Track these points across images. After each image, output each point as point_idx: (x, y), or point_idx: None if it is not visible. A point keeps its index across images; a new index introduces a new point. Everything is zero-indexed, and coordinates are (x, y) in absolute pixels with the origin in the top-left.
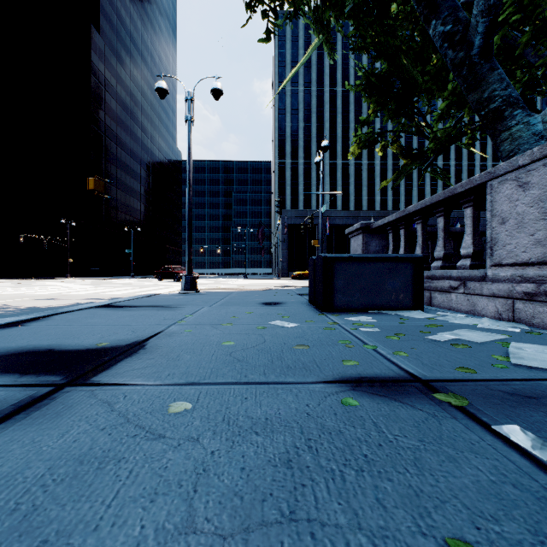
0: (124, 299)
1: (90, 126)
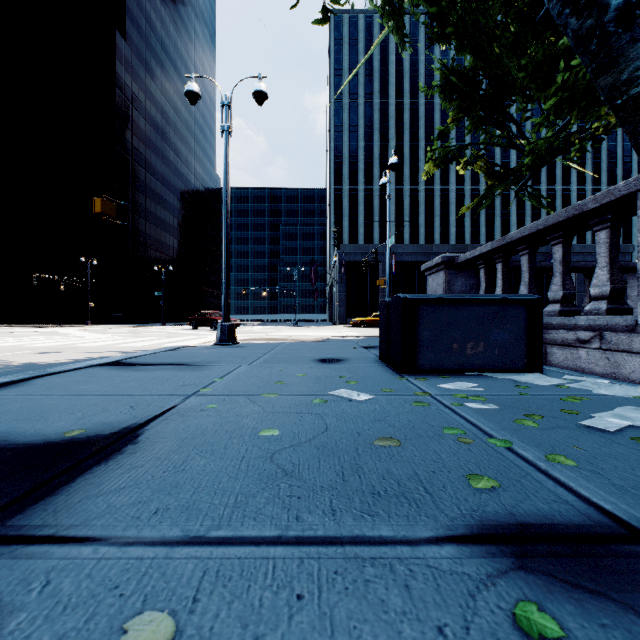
0: (140, 354)
1: (114, 148)
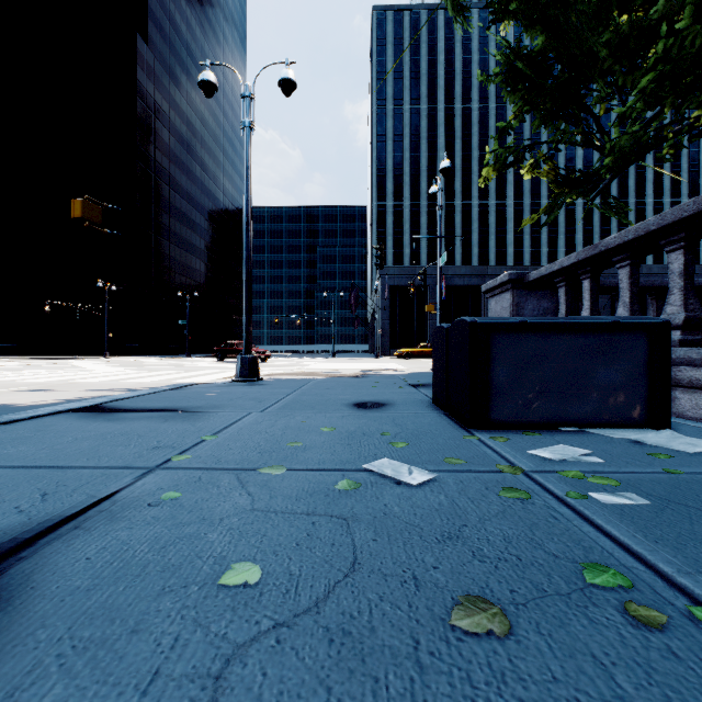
0: (133, 394)
1: (135, 162)
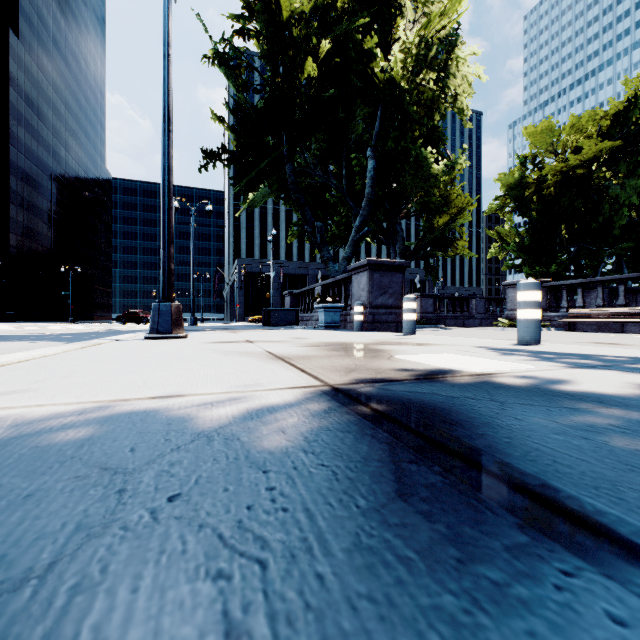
0: None
1: (8, 146)
